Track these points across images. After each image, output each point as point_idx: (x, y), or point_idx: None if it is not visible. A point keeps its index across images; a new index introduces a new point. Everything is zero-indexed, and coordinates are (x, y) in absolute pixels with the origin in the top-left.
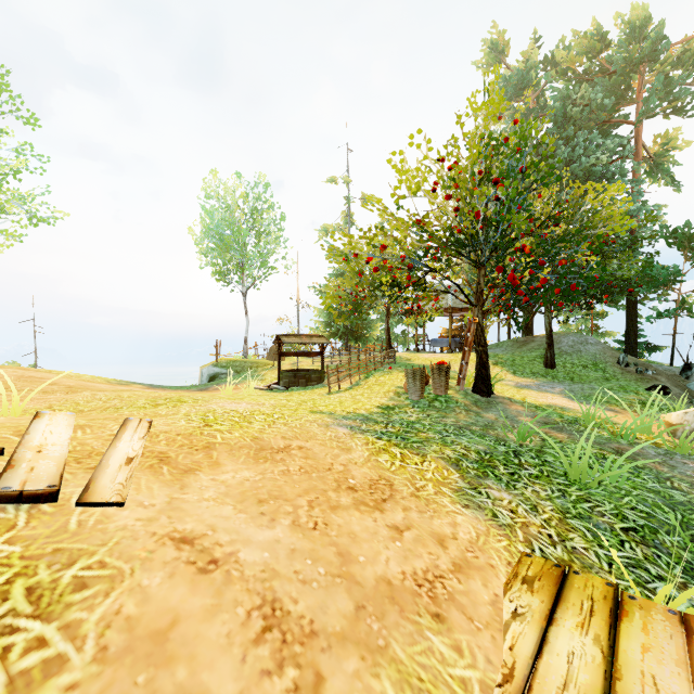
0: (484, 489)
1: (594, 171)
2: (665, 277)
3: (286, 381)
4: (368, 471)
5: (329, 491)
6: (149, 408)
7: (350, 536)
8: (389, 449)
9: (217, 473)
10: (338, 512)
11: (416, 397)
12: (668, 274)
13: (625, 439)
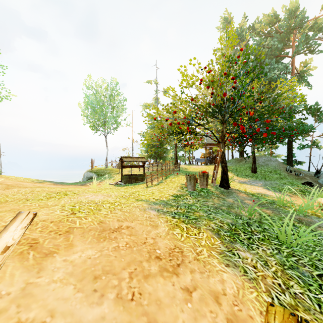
0: (235, 251)
1: (273, 79)
2: (306, 129)
3: (125, 180)
4: (168, 242)
5: (143, 262)
6: (44, 200)
7: (157, 303)
8: (179, 225)
9: (69, 254)
10: (149, 280)
11: (192, 190)
12: (308, 128)
13: (301, 213)
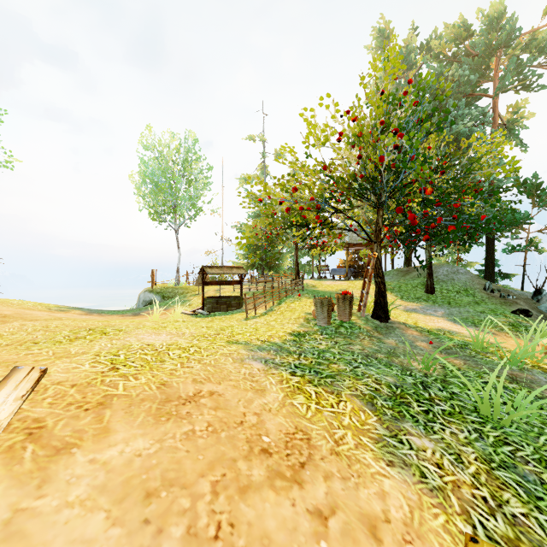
0: (404, 436)
1: (461, 134)
2: (518, 219)
3: (210, 306)
4: (283, 420)
5: (238, 461)
6: (64, 343)
7: (263, 543)
8: (304, 388)
9: (101, 448)
10: (249, 497)
11: (324, 323)
12: (520, 217)
13: (514, 365)
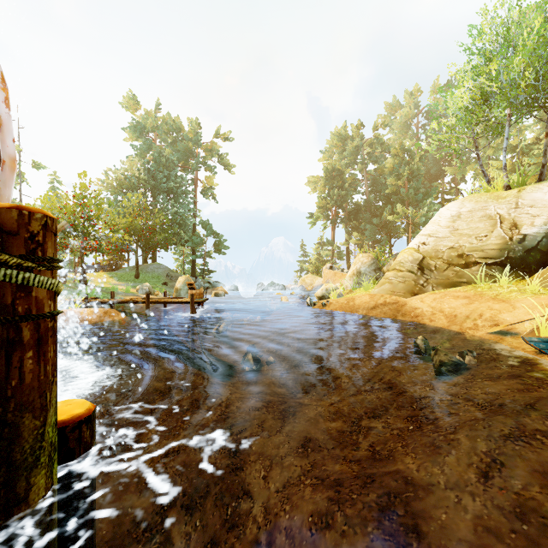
0: None
1: (175, 189)
2: (197, 241)
3: None
4: None
5: None
6: None
7: None
8: None
9: None
10: None
11: None
12: (198, 241)
13: (116, 291)
